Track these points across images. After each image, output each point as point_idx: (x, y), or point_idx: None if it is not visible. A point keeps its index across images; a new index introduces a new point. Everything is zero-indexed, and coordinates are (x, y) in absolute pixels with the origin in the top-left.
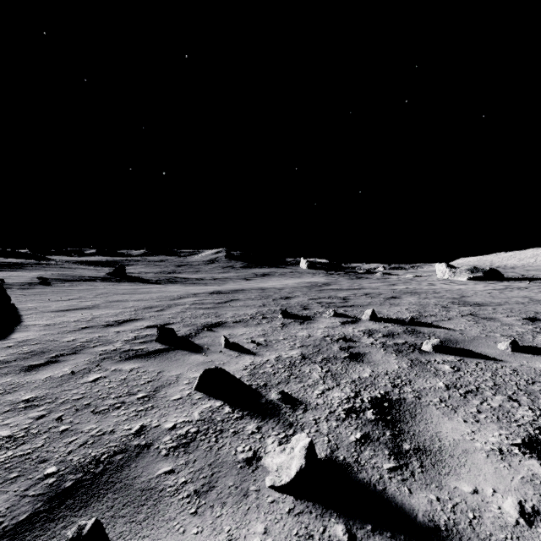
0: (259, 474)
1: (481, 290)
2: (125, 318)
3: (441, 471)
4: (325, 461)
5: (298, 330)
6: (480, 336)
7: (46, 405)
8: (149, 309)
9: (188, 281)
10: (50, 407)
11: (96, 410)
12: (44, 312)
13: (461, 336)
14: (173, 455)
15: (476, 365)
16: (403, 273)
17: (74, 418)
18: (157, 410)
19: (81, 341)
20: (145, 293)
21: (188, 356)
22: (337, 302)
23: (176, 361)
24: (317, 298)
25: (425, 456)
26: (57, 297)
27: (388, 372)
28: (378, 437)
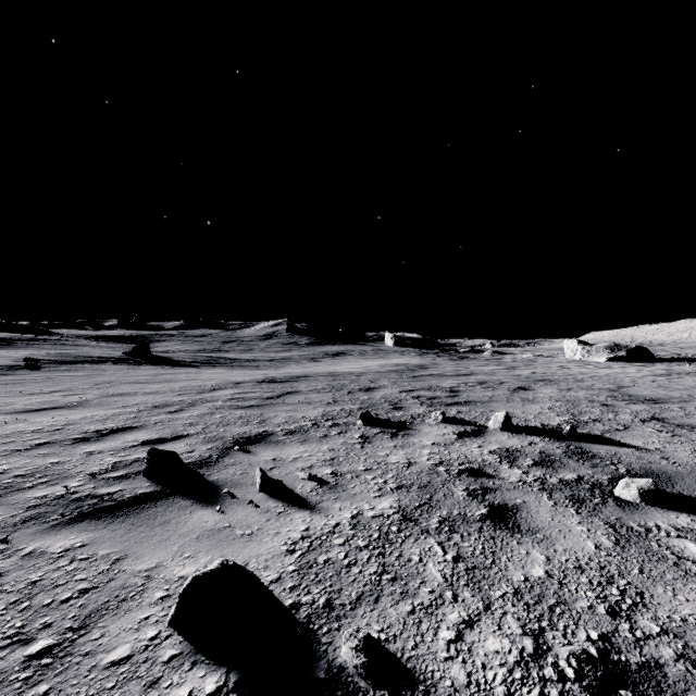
0: None
1: (638, 376)
2: (116, 425)
3: None
4: None
5: (390, 451)
6: None
7: None
8: (160, 409)
9: (235, 362)
10: None
11: None
12: None
13: (668, 465)
14: None
15: None
16: (519, 352)
17: None
18: None
19: (14, 475)
20: (166, 382)
21: (188, 512)
22: (443, 396)
23: (161, 527)
24: (412, 390)
25: None
26: (34, 389)
27: (580, 562)
28: None
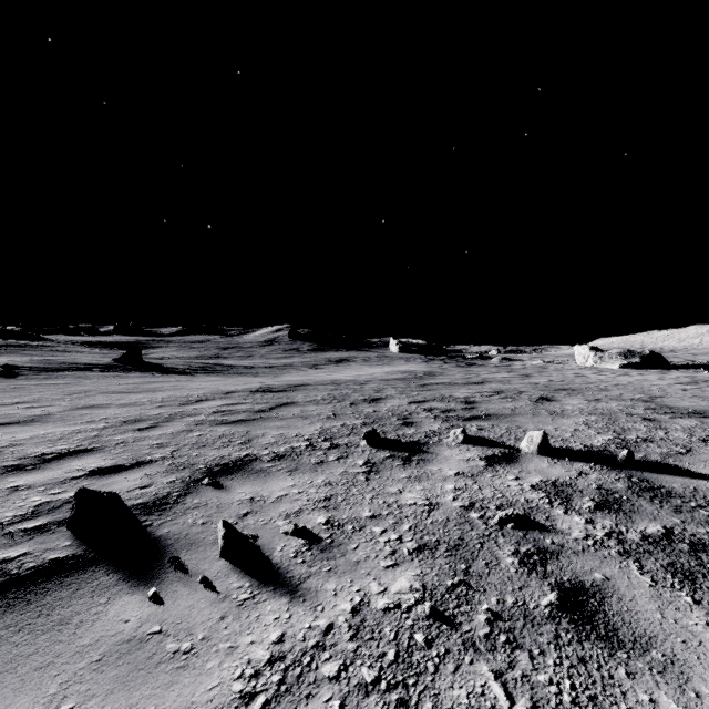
0: None
1: (665, 384)
2: (67, 447)
3: None
4: None
5: (403, 486)
6: None
7: None
8: (129, 425)
9: (232, 369)
10: None
11: None
12: None
13: None
14: None
15: None
16: (528, 358)
17: None
18: None
19: None
20: (149, 392)
21: (104, 600)
22: (458, 408)
23: (50, 633)
24: (423, 401)
25: None
26: None
27: None
28: None
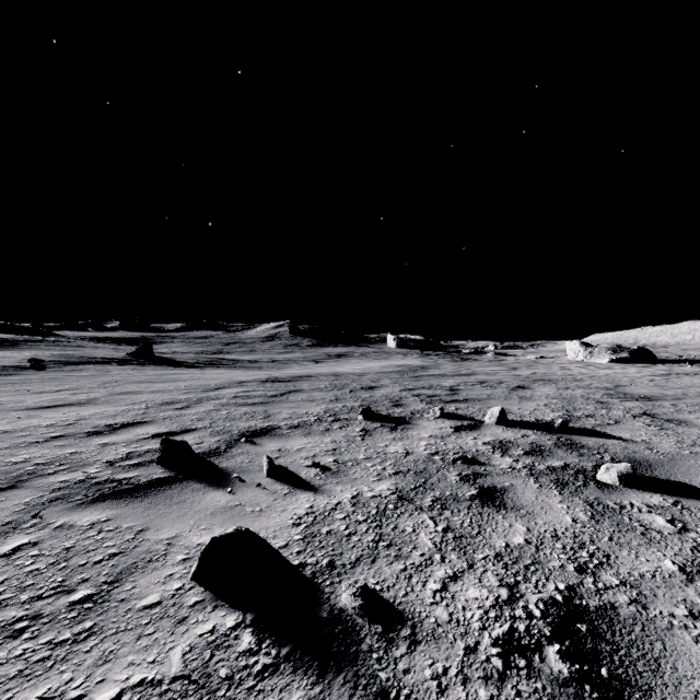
0: None
1: (637, 376)
2: (126, 420)
3: None
4: None
5: (389, 443)
6: (681, 452)
7: None
8: (167, 406)
9: (238, 363)
10: None
11: None
12: (11, 410)
13: (651, 454)
14: None
15: None
16: (522, 353)
17: None
18: (97, 641)
19: (36, 463)
20: (171, 381)
21: (201, 494)
22: (443, 394)
23: (177, 505)
24: (413, 389)
25: None
26: (42, 388)
27: (557, 532)
28: None
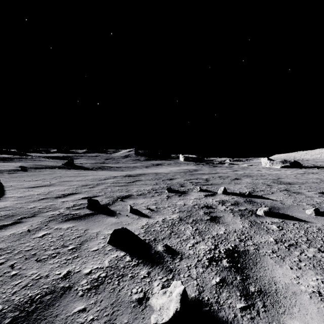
0: (147, 313)
1: (290, 174)
2: (69, 192)
3: (279, 310)
4: (194, 302)
5: (177, 201)
6: (293, 204)
7: (6, 255)
8: (85, 186)
9: (112, 168)
10: (8, 256)
11: (39, 259)
12: (19, 188)
13: (281, 205)
14: (87, 295)
15: (293, 225)
16: (241, 163)
17: (23, 265)
18: (80, 259)
19: (39, 208)
20: (84, 176)
21: (105, 218)
22: (202, 182)
23: (97, 222)
24: (189, 179)
25: (266, 297)
26: (29, 179)
27: (236, 230)
28: (231, 281)
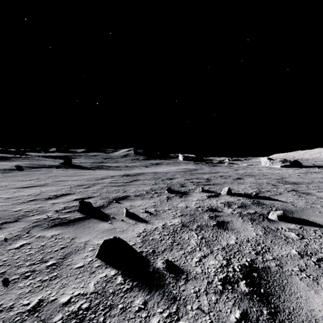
0: None
1: (292, 173)
2: (62, 193)
3: None
4: None
5: (179, 202)
6: (307, 207)
7: None
8: (80, 187)
9: (110, 167)
10: None
11: (7, 280)
12: (10, 188)
13: (293, 207)
14: None
15: (314, 233)
16: (241, 163)
17: None
18: (59, 280)
19: (24, 211)
20: (81, 176)
21: (97, 224)
22: (203, 181)
23: (87, 228)
24: (190, 179)
25: None
26: (23, 178)
27: (249, 239)
28: (256, 317)
